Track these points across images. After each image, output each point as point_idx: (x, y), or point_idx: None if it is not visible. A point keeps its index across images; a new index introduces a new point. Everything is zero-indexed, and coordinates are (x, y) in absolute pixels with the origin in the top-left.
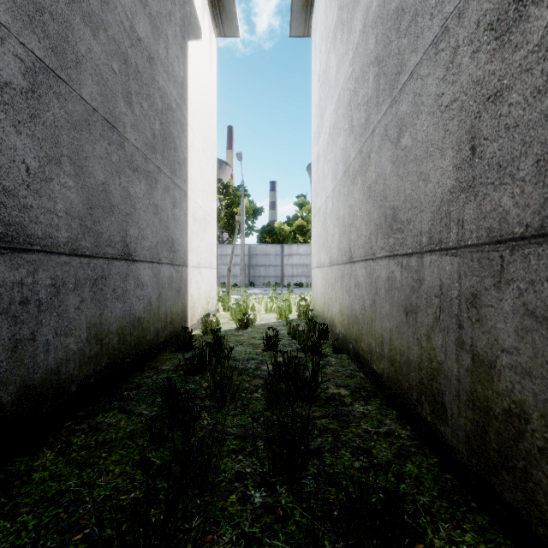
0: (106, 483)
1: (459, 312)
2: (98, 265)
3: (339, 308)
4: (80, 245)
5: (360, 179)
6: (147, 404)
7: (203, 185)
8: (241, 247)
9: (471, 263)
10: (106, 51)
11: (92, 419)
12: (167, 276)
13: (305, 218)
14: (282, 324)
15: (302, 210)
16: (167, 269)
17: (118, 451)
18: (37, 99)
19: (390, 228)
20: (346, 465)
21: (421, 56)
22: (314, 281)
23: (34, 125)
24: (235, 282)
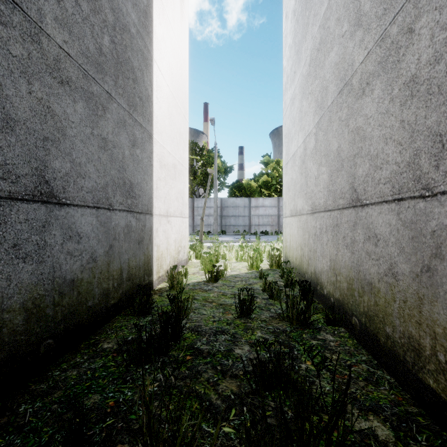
0: None
1: None
2: None
3: (329, 265)
4: None
5: (382, 80)
6: None
7: (172, 132)
8: (214, 200)
9: None
10: None
11: None
12: (122, 225)
13: (269, 175)
14: (255, 275)
15: (267, 167)
16: (122, 217)
17: None
18: None
19: None
20: None
21: None
22: (287, 230)
23: None
24: (209, 231)
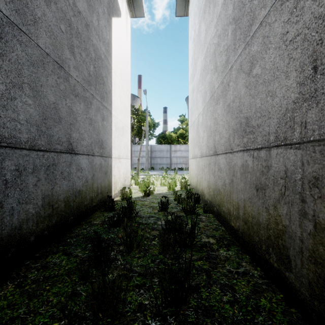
0: (45, 311)
1: (302, 190)
2: (50, 156)
3: (207, 184)
4: (37, 143)
5: (222, 100)
6: (82, 248)
7: (122, 107)
8: (146, 146)
9: (313, 154)
10: (56, 17)
11: (44, 259)
12: (98, 163)
13: (184, 129)
14: (171, 193)
15: (183, 124)
16: (98, 159)
17: (58, 285)
18: (4, 43)
19: (244, 131)
20: (217, 299)
21: (269, 9)
22: (190, 166)
23: (2, 61)
24: (142, 167)
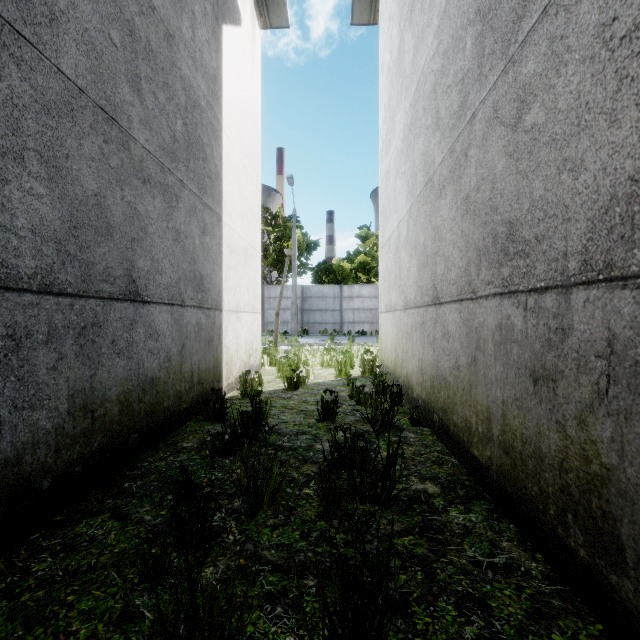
0: None
1: None
2: (87, 307)
3: (418, 365)
4: (56, 279)
5: (451, 189)
6: (153, 504)
7: (243, 209)
8: (292, 287)
9: None
10: (101, 13)
11: (71, 528)
12: (193, 322)
13: (368, 254)
14: (343, 383)
15: (365, 243)
16: (193, 313)
17: (93, 592)
18: None
19: (504, 252)
20: (451, 633)
21: None
22: (382, 329)
23: None
24: (285, 330)
